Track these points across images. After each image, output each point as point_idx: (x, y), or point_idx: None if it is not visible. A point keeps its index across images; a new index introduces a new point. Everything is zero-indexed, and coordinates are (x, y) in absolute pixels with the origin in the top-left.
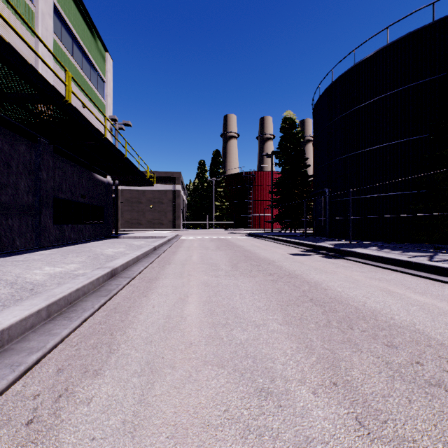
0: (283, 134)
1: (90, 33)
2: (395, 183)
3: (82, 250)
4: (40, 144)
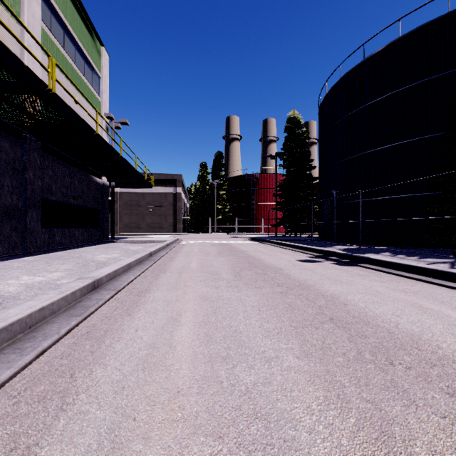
0: (288, 134)
1: (84, 24)
2: (407, 184)
3: (71, 256)
4: (26, 141)
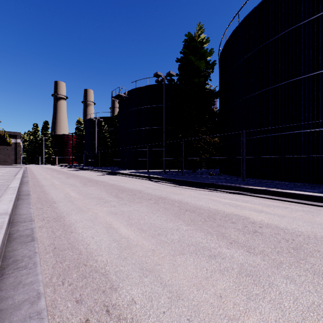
0: (77, 127)
1: None
2: (97, 152)
3: (1, 168)
4: None
